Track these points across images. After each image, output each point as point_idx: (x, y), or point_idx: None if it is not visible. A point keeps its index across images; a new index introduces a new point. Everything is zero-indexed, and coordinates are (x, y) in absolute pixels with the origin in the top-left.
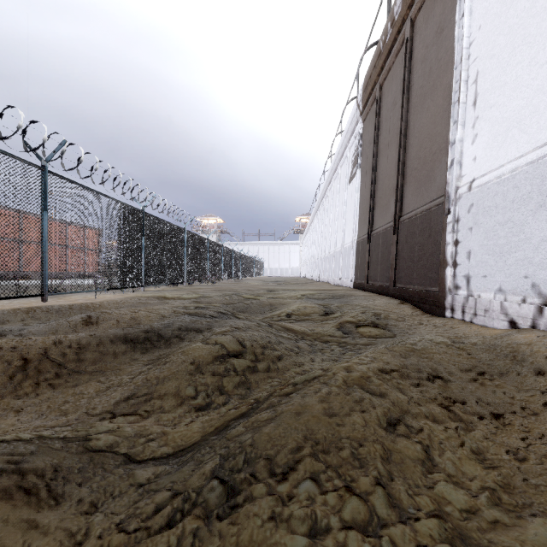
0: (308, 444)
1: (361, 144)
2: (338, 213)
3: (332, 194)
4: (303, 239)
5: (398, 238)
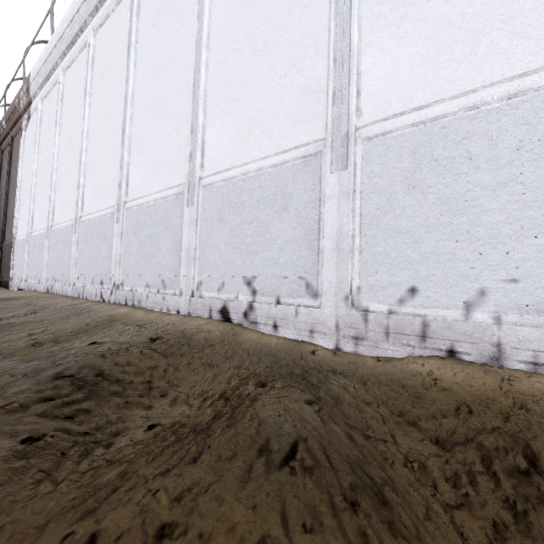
0: None
1: None
2: None
3: None
4: None
5: (3, 253)
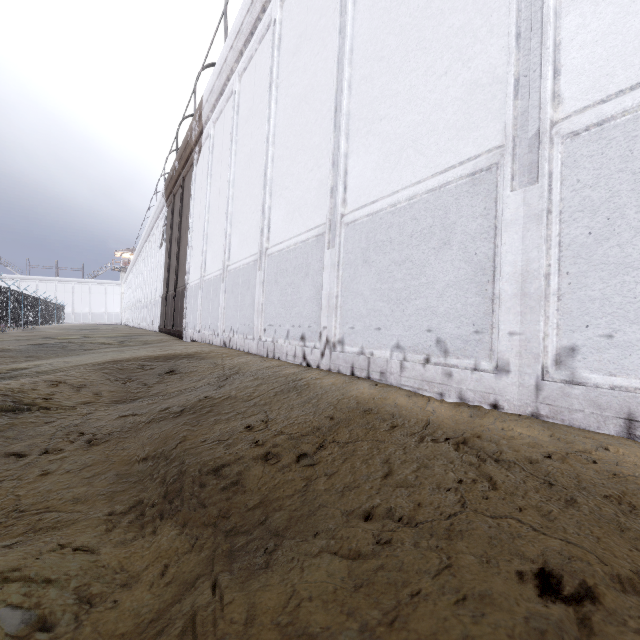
0: (98, 353)
1: (166, 224)
2: (153, 268)
3: (150, 248)
4: (126, 280)
5: (175, 301)
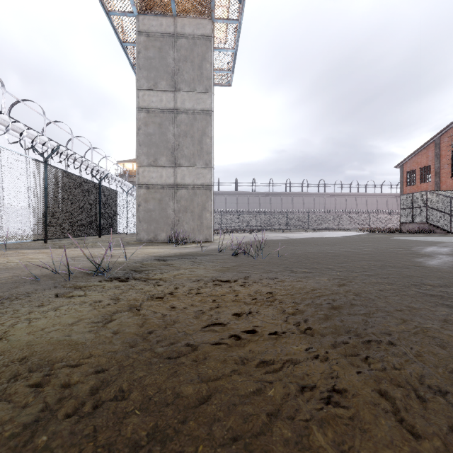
0: None
1: None
2: None
3: None
4: None
5: None
